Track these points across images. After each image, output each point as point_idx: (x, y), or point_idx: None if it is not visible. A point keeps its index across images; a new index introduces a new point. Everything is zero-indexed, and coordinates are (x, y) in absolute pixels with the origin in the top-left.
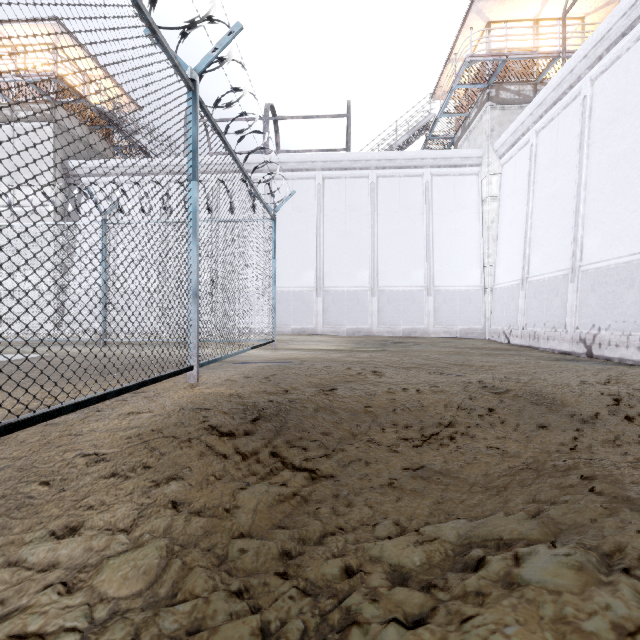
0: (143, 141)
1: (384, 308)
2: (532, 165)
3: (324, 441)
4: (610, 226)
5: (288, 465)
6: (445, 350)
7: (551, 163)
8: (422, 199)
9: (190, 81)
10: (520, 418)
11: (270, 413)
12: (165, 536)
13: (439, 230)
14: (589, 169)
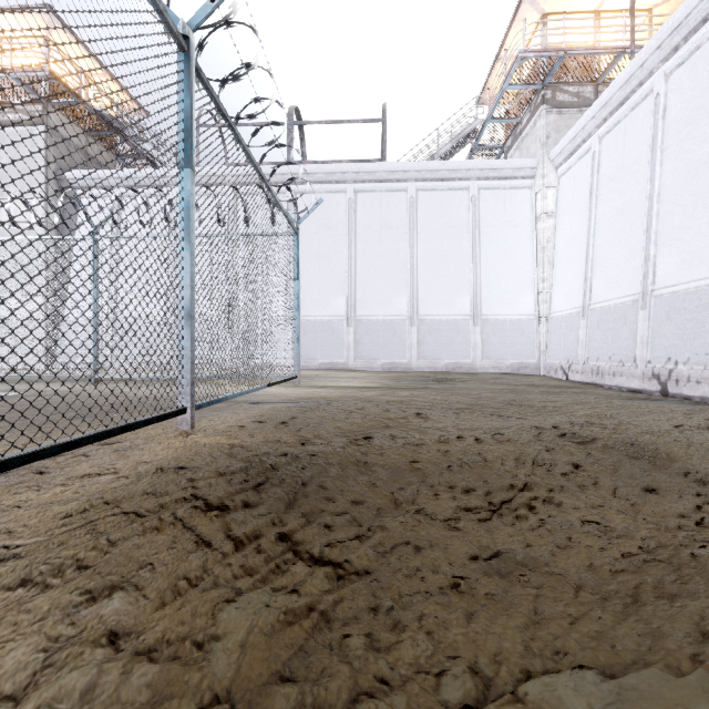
0: (149, 148)
1: (425, 340)
2: (594, 176)
3: (356, 515)
4: (689, 243)
5: (303, 555)
6: (497, 388)
7: (617, 173)
8: (468, 216)
9: (181, 37)
10: (617, 478)
11: (282, 474)
12: (81, 708)
13: (487, 251)
14: (663, 178)
